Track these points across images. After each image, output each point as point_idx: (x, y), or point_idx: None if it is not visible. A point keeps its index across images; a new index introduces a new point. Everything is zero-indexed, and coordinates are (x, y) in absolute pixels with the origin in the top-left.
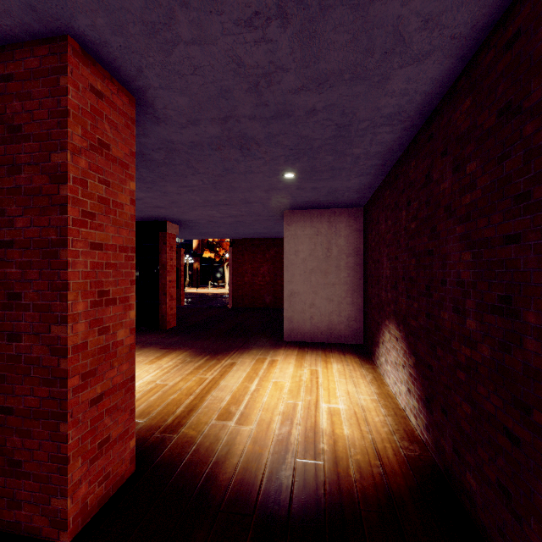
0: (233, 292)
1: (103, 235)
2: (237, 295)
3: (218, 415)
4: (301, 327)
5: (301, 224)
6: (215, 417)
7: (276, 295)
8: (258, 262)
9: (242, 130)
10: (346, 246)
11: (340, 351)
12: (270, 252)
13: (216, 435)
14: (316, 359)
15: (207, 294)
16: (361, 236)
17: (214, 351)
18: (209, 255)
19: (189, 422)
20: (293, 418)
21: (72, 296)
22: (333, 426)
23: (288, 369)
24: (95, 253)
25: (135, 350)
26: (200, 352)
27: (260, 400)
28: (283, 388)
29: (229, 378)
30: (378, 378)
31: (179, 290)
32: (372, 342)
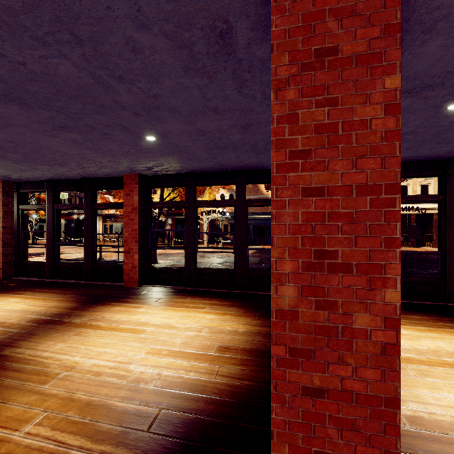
0: None
1: (325, 175)
2: None
3: None
4: None
5: None
6: None
7: None
8: None
9: None
10: None
11: None
12: None
13: None
14: None
15: None
16: None
17: None
18: None
19: None
20: None
21: (276, 253)
22: None
23: None
24: (310, 201)
25: (397, 356)
26: None
27: None
28: None
29: None
30: None
31: None
32: None
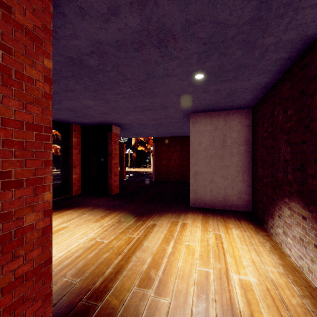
0: (155, 171)
1: None
2: (158, 173)
3: (140, 280)
4: (203, 197)
5: (203, 123)
6: (137, 283)
7: (183, 173)
8: (171, 152)
9: (160, 19)
10: (238, 138)
11: (234, 217)
12: (179, 145)
13: (136, 308)
14: (217, 224)
15: (140, 172)
16: (250, 130)
17: (141, 213)
18: (141, 148)
19: (114, 286)
20: (208, 291)
21: None
22: (250, 307)
23: (196, 233)
24: None
25: (51, 232)
26: (131, 214)
27: (176, 264)
28: (194, 252)
29: (151, 239)
30: (276, 246)
31: (122, 169)
32: (263, 213)
